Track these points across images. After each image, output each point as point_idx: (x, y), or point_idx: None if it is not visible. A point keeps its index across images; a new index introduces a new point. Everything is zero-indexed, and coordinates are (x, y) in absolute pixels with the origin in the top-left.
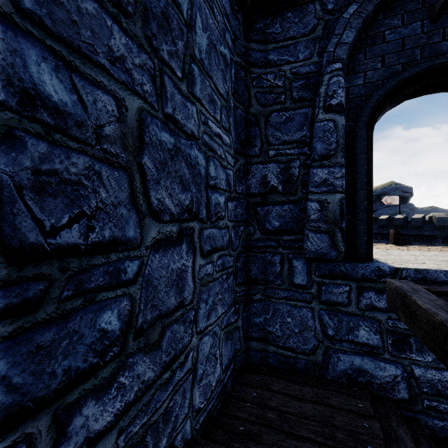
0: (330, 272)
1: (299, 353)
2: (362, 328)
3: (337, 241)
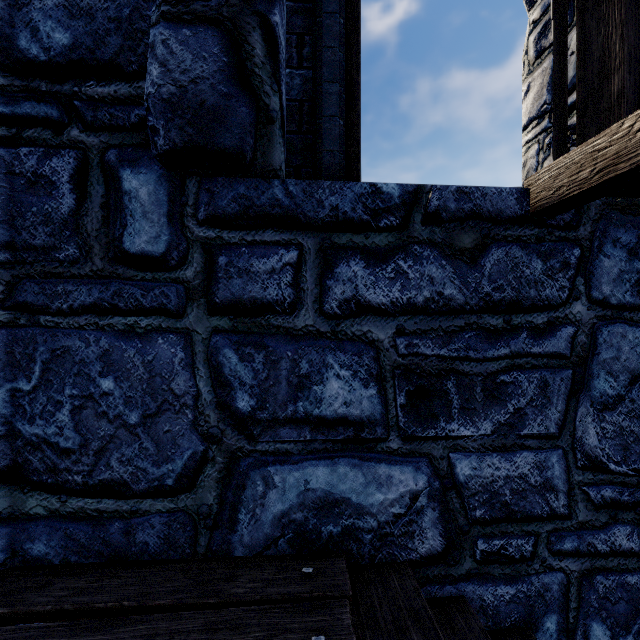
0: (242, 207)
1: (142, 497)
2: (334, 373)
3: (252, 59)
